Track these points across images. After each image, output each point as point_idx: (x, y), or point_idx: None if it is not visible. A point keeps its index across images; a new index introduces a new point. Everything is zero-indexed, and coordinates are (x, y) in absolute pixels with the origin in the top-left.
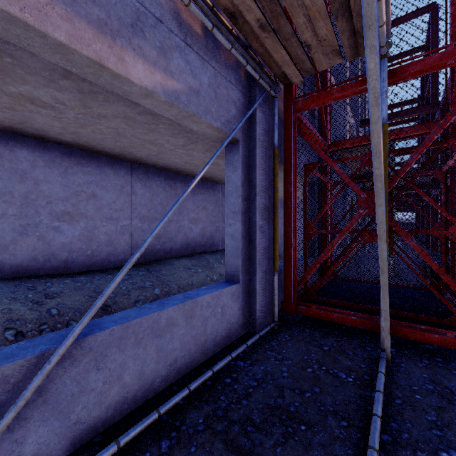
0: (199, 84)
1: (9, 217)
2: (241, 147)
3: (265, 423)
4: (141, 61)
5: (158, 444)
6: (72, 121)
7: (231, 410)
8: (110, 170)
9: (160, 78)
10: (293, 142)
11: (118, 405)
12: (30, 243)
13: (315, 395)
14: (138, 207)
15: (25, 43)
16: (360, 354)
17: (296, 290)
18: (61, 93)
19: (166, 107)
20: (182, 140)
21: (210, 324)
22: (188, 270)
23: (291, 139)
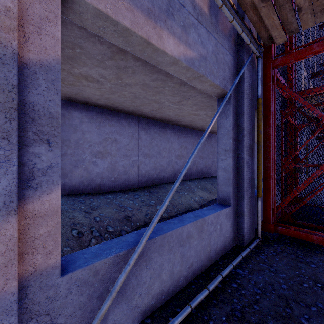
0: (206, 52)
1: (68, 155)
2: (232, 99)
3: None
4: (171, 37)
5: None
6: (107, 90)
7: (246, 313)
8: (125, 123)
9: (183, 49)
10: (272, 93)
11: (158, 295)
12: (80, 172)
13: (322, 311)
14: (142, 148)
15: (102, 32)
16: None
17: (274, 213)
18: (105, 70)
19: (184, 71)
20: (178, 98)
21: (213, 237)
22: (177, 193)
23: (270, 90)
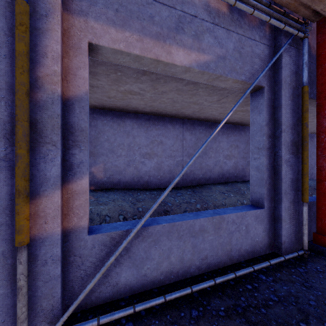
0: (225, 51)
1: (122, 156)
2: (265, 92)
3: None
4: (181, 49)
5: (190, 310)
6: (149, 99)
7: (249, 312)
8: (170, 126)
9: (195, 56)
10: None
11: (167, 274)
12: (131, 170)
13: None
14: (187, 148)
15: (122, 62)
16: None
17: None
18: (142, 84)
19: (199, 75)
20: (216, 97)
21: (235, 237)
22: (222, 194)
23: None
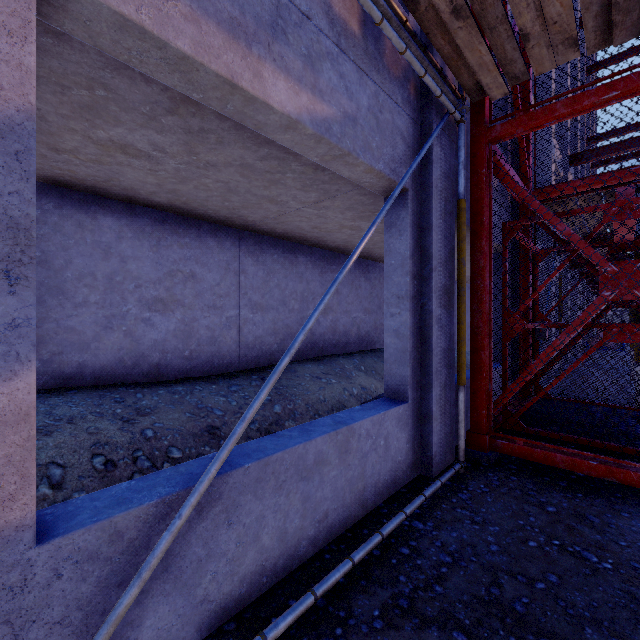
0: (355, 107)
1: (91, 306)
2: (410, 200)
3: (480, 628)
4: (283, 77)
5: None
6: (170, 174)
7: (420, 600)
8: (212, 241)
9: (307, 100)
10: (485, 190)
11: (254, 577)
12: (116, 340)
13: (554, 588)
14: (249, 291)
15: (136, 61)
16: (614, 523)
17: (490, 415)
18: (162, 136)
19: (311, 143)
20: (314, 195)
21: (370, 463)
22: (317, 380)
23: (483, 185)
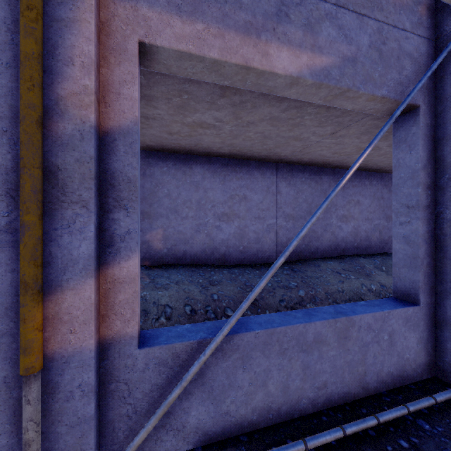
0: (355, 49)
1: (189, 219)
2: (421, 115)
3: None
4: (285, 48)
5: None
6: (228, 135)
7: None
8: (257, 173)
9: (306, 58)
10: None
11: (263, 411)
12: (202, 238)
13: None
14: (283, 206)
15: (191, 74)
16: None
17: None
18: (219, 112)
19: (313, 90)
20: (330, 128)
21: (371, 352)
22: (337, 274)
23: None
